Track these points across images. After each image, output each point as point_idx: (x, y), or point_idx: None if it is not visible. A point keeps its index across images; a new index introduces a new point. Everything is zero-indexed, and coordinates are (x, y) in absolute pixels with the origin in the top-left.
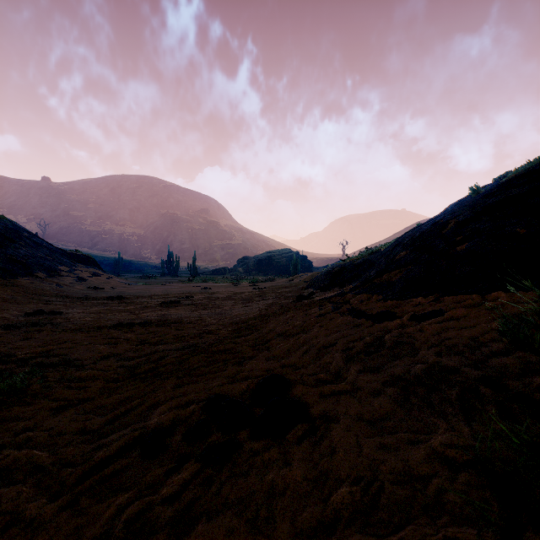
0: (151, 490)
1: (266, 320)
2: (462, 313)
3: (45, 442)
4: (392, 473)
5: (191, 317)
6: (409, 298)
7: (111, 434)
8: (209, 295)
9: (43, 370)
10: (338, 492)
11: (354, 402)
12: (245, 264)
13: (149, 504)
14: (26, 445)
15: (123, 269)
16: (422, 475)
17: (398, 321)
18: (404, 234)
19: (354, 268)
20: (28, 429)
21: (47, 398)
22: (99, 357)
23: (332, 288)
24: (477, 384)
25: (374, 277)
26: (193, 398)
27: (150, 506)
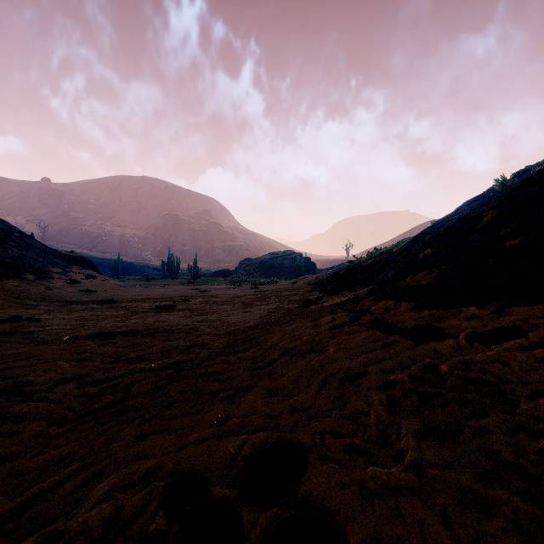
0: None
1: (268, 330)
2: None
3: None
4: None
5: (183, 325)
6: (455, 307)
7: None
8: (208, 299)
9: None
10: None
11: (439, 527)
12: (247, 266)
13: None
14: None
15: (123, 271)
16: None
17: (452, 343)
18: (423, 232)
19: (364, 270)
20: None
21: None
22: (58, 380)
23: (341, 292)
24: None
25: (394, 279)
26: (154, 467)
27: None
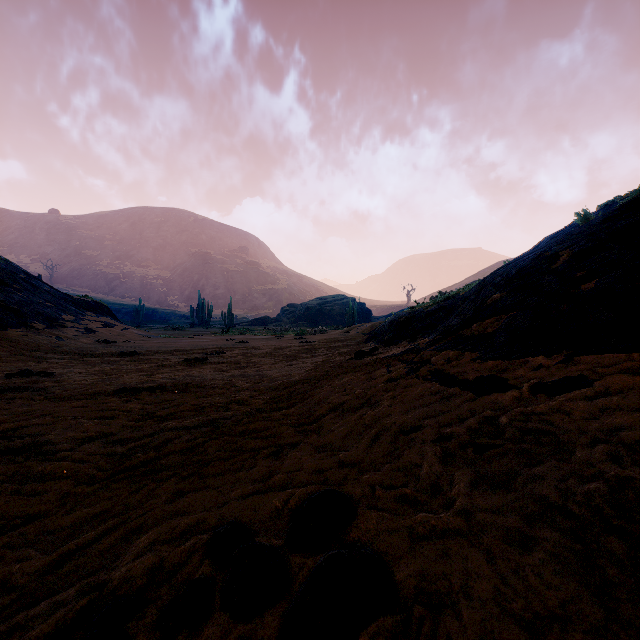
0: None
1: (315, 384)
2: (625, 383)
3: None
4: None
5: (218, 380)
6: (522, 357)
7: (46, 597)
8: (245, 351)
9: None
10: None
11: (482, 562)
12: (290, 313)
13: None
14: None
15: (145, 319)
16: None
17: (515, 394)
18: (493, 273)
19: (427, 317)
20: None
21: None
22: (81, 439)
23: (399, 342)
24: None
25: (458, 327)
26: (196, 522)
27: None
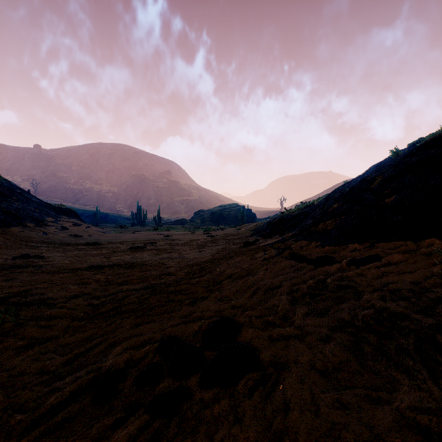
0: None
1: (217, 263)
2: (399, 258)
3: (4, 383)
4: None
5: (153, 260)
6: (345, 244)
7: (68, 376)
8: (170, 242)
9: (18, 309)
10: None
11: (304, 348)
12: (200, 216)
13: None
14: None
15: (100, 220)
16: None
17: (338, 266)
18: (335, 190)
19: (292, 219)
20: None
21: (16, 336)
22: (70, 296)
23: (274, 236)
24: (433, 333)
25: (310, 226)
26: (149, 338)
27: None
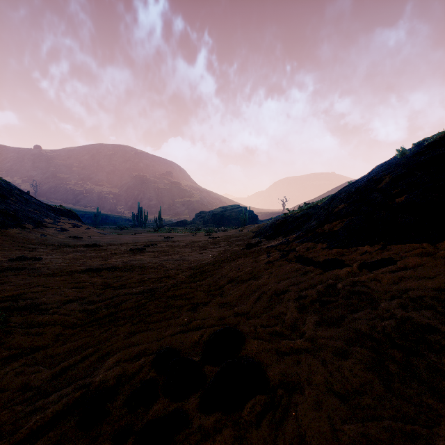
0: None
1: (219, 265)
2: (416, 262)
3: None
4: None
5: (153, 263)
6: (354, 246)
7: (53, 393)
8: (171, 243)
9: (8, 314)
10: None
11: (318, 365)
12: (202, 217)
13: None
14: None
15: (101, 222)
16: None
17: (348, 269)
18: (340, 190)
19: (295, 220)
20: None
21: (2, 346)
22: (64, 301)
23: (276, 238)
24: None
25: (315, 227)
26: (144, 349)
27: None
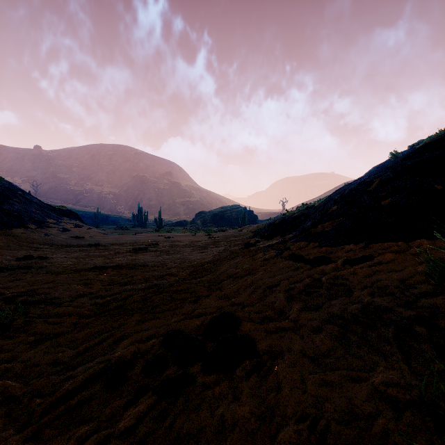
0: (110, 423)
1: (218, 264)
2: (390, 258)
3: (20, 373)
4: (337, 412)
5: (155, 261)
6: (342, 245)
7: (80, 366)
8: (172, 243)
9: (26, 307)
10: (285, 430)
11: (297, 338)
12: (201, 217)
13: (107, 437)
14: (3, 375)
15: (101, 222)
16: (366, 414)
17: (333, 265)
18: (335, 192)
19: (293, 220)
20: (7, 360)
21: (27, 332)
22: (75, 295)
23: (274, 237)
24: (411, 323)
25: (310, 227)
26: (154, 333)
27: (107, 440)
